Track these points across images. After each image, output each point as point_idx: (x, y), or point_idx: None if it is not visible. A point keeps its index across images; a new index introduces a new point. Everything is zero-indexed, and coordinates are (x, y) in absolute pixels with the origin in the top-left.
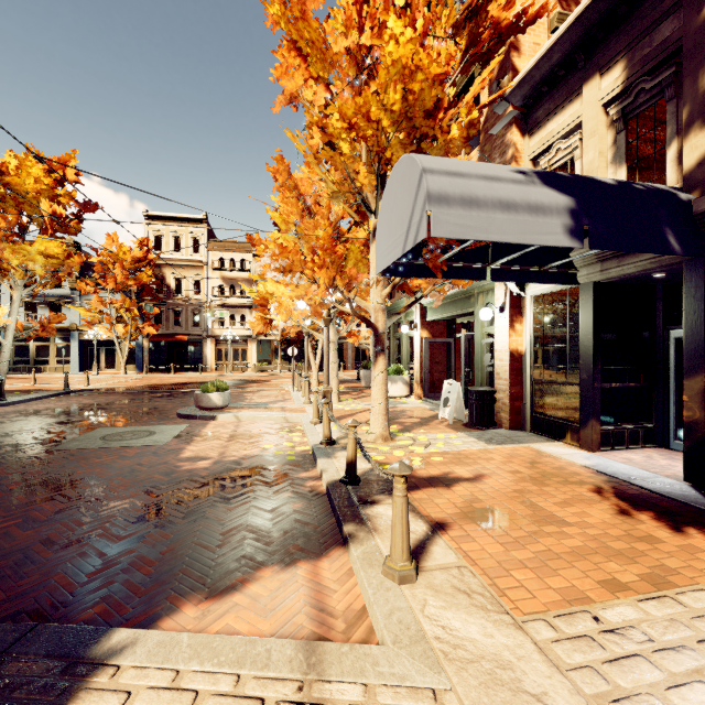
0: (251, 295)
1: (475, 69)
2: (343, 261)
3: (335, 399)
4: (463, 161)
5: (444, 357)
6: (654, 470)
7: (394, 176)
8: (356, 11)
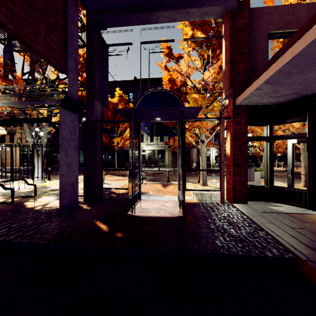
0: None
1: None
2: None
3: (302, 184)
4: None
5: None
6: (152, 201)
7: None
8: None
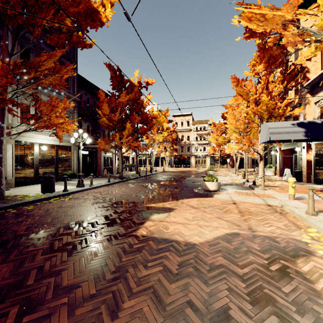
0: (209, 140)
1: (296, 73)
2: (249, 132)
3: None
4: (278, 124)
5: (289, 162)
6: None
7: (264, 125)
8: (255, 89)
